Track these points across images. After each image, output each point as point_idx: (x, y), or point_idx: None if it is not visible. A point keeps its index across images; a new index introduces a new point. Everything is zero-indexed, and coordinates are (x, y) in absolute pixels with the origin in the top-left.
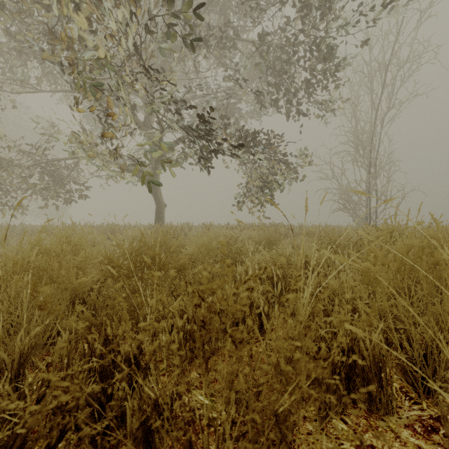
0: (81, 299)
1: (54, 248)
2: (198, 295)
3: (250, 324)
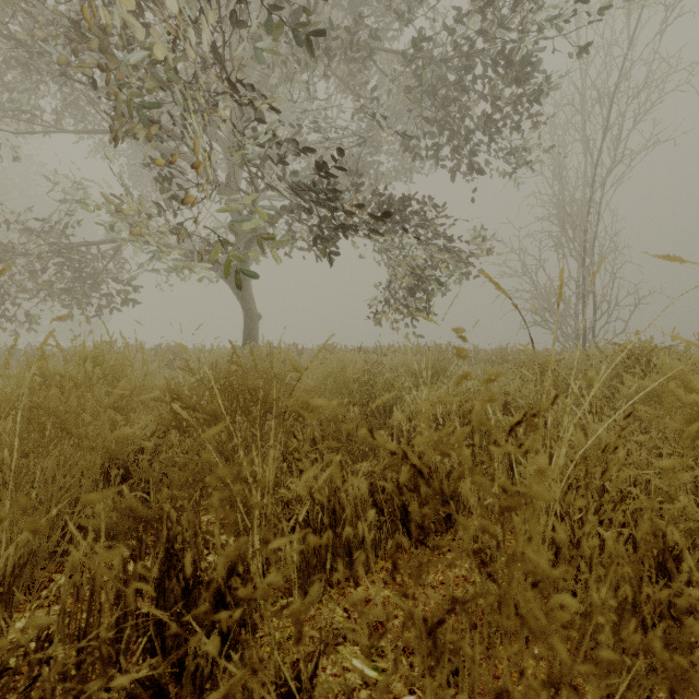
0: (123, 467)
1: (72, 373)
2: (410, 462)
3: (561, 538)
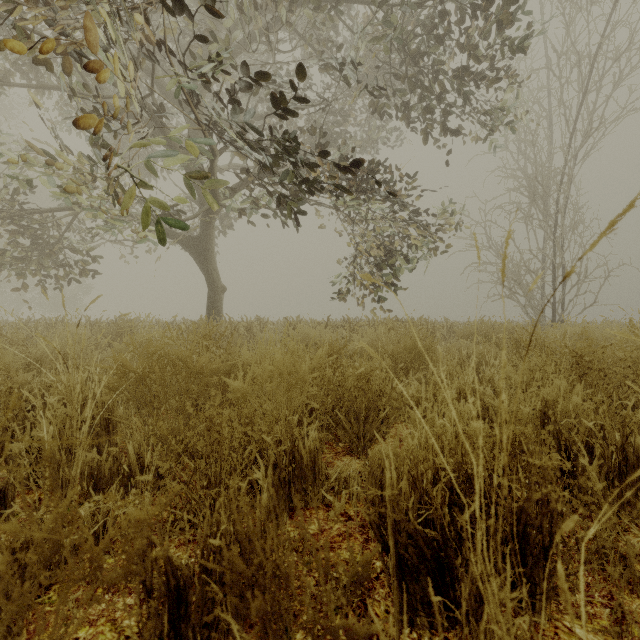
0: None
1: None
2: None
3: None
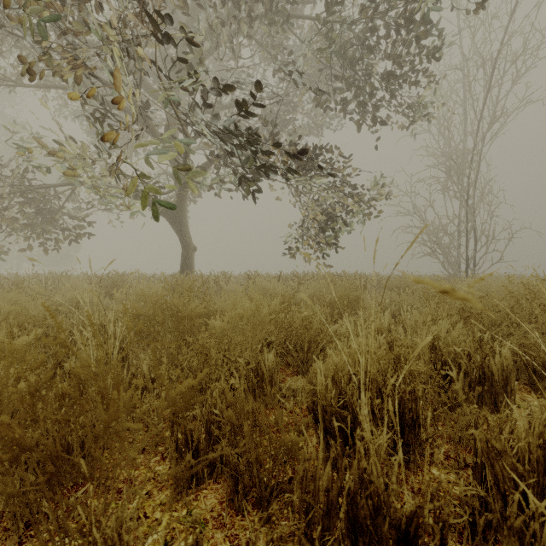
0: None
1: None
2: None
3: None
